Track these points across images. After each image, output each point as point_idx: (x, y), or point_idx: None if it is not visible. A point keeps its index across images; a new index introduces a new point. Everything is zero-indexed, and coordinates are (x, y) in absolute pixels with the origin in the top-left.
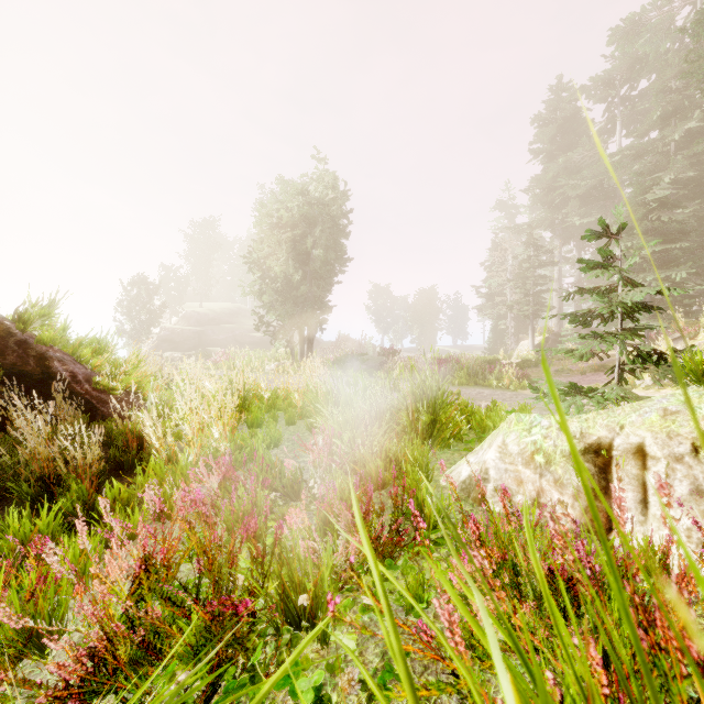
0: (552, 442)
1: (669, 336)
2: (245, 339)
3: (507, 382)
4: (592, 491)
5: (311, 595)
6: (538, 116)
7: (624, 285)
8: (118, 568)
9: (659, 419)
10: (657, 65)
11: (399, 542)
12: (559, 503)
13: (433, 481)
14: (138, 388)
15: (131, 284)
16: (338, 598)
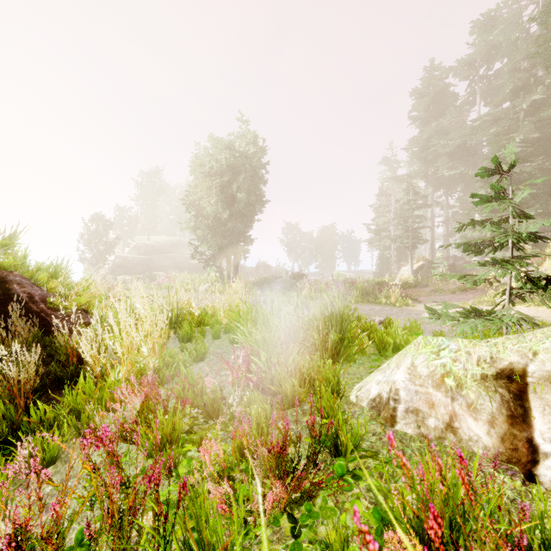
0: (462, 366)
1: None
2: (184, 265)
3: (394, 300)
4: (508, 418)
5: None
6: (415, 90)
7: (517, 216)
8: None
9: None
10: (508, 51)
11: (319, 484)
12: None
13: (344, 397)
14: (88, 307)
15: (91, 221)
16: None
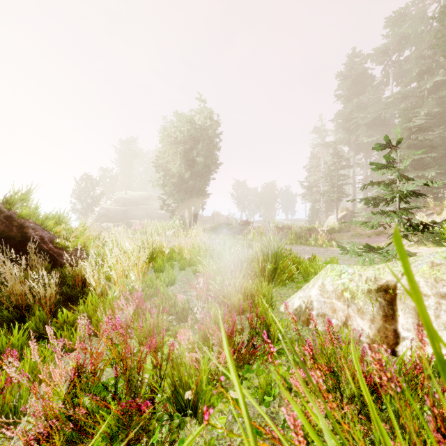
0: (355, 284)
1: (424, 212)
2: (154, 214)
3: (321, 242)
4: (383, 317)
5: (194, 392)
6: (340, 73)
7: (401, 179)
8: (59, 374)
9: (428, 269)
10: (415, 41)
11: (254, 353)
12: (374, 336)
13: (276, 308)
14: (84, 246)
15: (81, 179)
16: (211, 410)
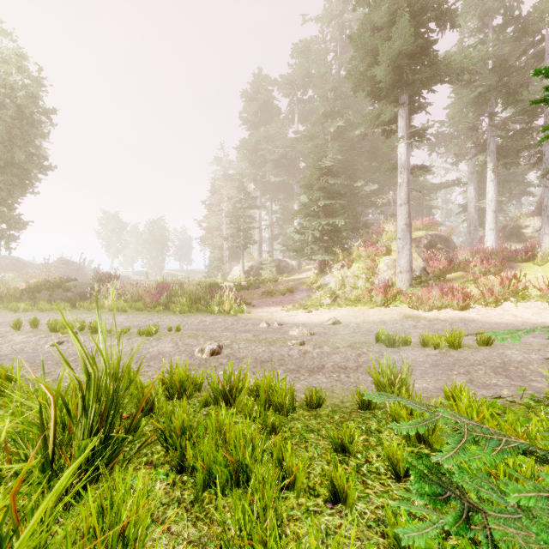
0: None
1: (333, 265)
2: None
3: (228, 307)
4: None
5: None
6: (246, 92)
7: None
8: None
9: None
10: (317, 83)
11: None
12: None
13: None
14: None
15: None
16: None
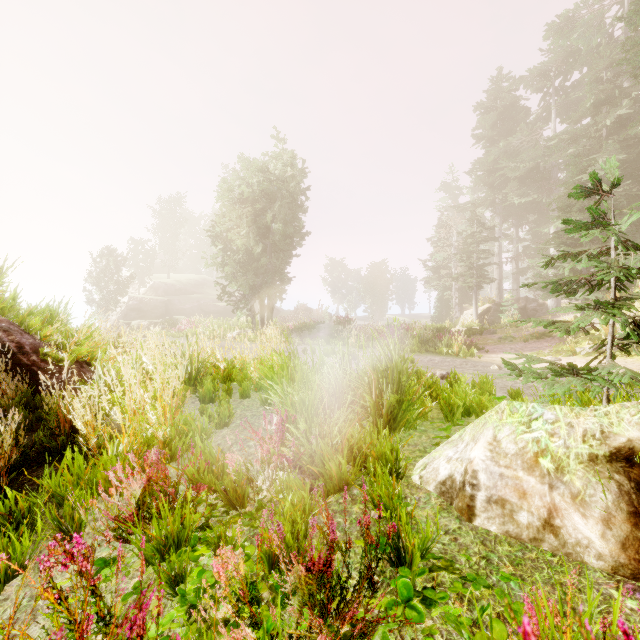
0: (562, 442)
1: None
2: (210, 308)
3: (456, 349)
4: (630, 516)
5: None
6: (480, 104)
7: (623, 247)
8: None
9: None
10: (588, 58)
11: (378, 621)
12: None
13: (404, 477)
14: (91, 359)
15: (100, 256)
16: None
